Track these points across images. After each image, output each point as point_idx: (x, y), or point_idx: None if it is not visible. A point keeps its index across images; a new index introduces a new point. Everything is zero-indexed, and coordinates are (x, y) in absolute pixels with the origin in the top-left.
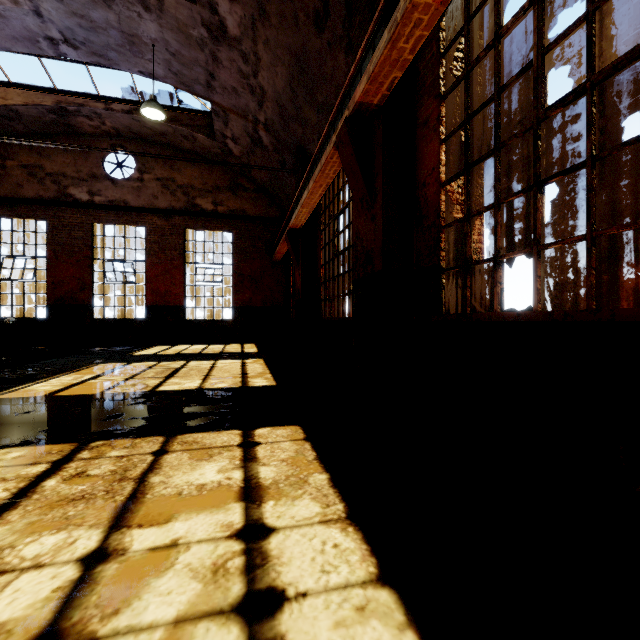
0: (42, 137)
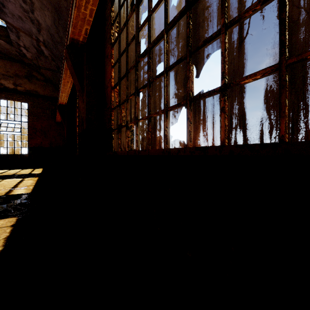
0: None
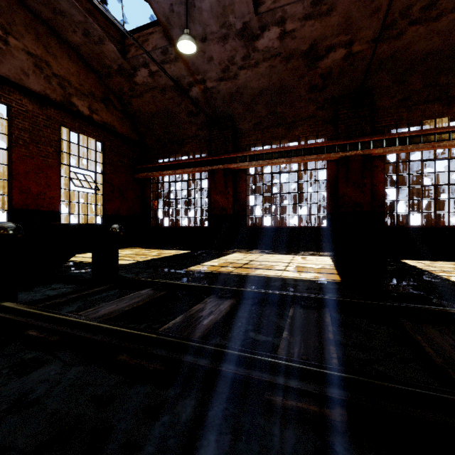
0: None
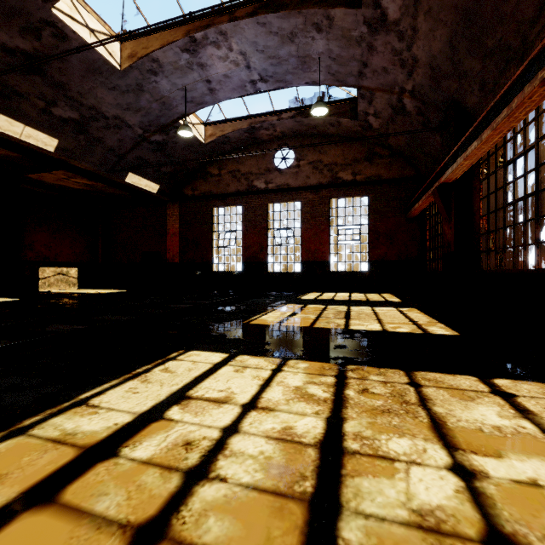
0: (239, 150)
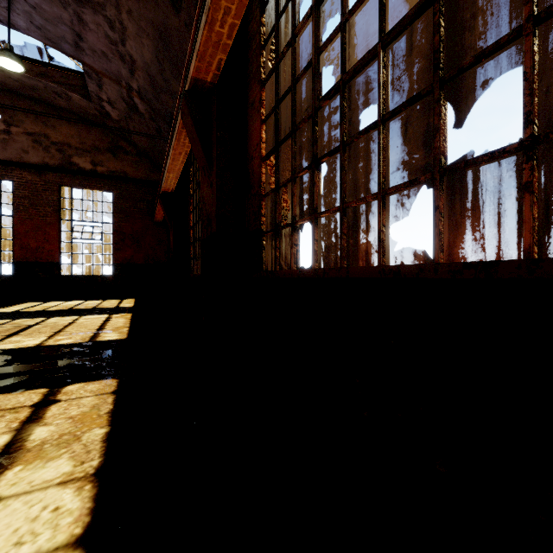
0: None
